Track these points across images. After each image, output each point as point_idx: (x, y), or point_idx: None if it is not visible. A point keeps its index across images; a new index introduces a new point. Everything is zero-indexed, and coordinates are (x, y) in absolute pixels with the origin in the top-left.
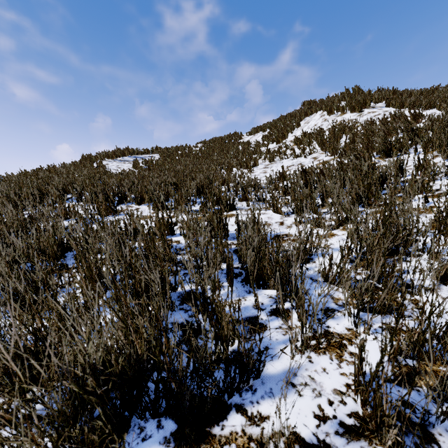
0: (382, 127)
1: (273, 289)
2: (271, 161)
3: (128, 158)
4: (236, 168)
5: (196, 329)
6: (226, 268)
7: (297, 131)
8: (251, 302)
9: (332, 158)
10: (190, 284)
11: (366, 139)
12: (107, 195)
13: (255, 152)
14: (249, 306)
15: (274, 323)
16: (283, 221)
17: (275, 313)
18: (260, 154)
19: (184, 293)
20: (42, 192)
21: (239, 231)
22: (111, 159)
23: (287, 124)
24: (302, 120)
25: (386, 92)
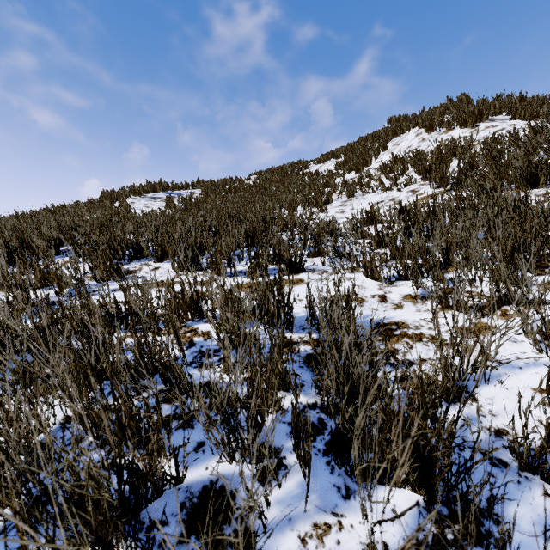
0: (514, 144)
1: (402, 487)
2: (349, 196)
3: (161, 195)
4: (301, 206)
5: None
6: (292, 424)
7: (383, 156)
8: (356, 539)
9: (440, 191)
10: (215, 458)
11: (493, 162)
12: (113, 248)
13: (326, 185)
14: None
15: None
16: (385, 294)
17: None
18: (334, 187)
19: (197, 492)
20: (25, 243)
21: (313, 316)
22: (139, 197)
23: (368, 148)
24: (389, 141)
25: (510, 99)
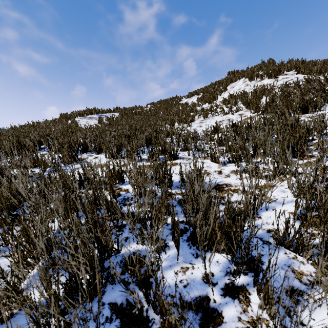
0: (296, 89)
1: (222, 253)
2: (205, 117)
3: (95, 116)
4: (177, 123)
5: (137, 316)
6: (171, 227)
7: (224, 94)
8: (200, 272)
9: (255, 114)
10: (135, 243)
11: (284, 99)
12: (72, 146)
13: (192, 111)
14: (198, 277)
15: (231, 310)
16: (221, 170)
17: (229, 292)
18: (196, 112)
19: (127, 256)
20: (21, 144)
21: (182, 180)
22: (82, 117)
23: (216, 89)
24: (228, 85)
25: (296, 62)
